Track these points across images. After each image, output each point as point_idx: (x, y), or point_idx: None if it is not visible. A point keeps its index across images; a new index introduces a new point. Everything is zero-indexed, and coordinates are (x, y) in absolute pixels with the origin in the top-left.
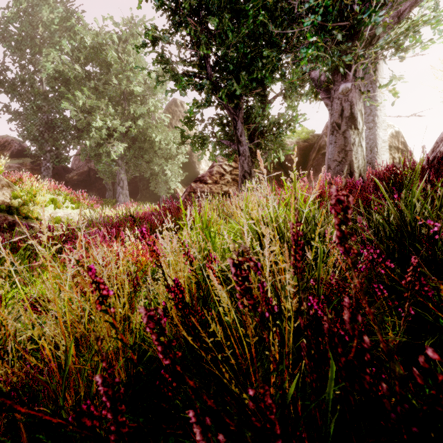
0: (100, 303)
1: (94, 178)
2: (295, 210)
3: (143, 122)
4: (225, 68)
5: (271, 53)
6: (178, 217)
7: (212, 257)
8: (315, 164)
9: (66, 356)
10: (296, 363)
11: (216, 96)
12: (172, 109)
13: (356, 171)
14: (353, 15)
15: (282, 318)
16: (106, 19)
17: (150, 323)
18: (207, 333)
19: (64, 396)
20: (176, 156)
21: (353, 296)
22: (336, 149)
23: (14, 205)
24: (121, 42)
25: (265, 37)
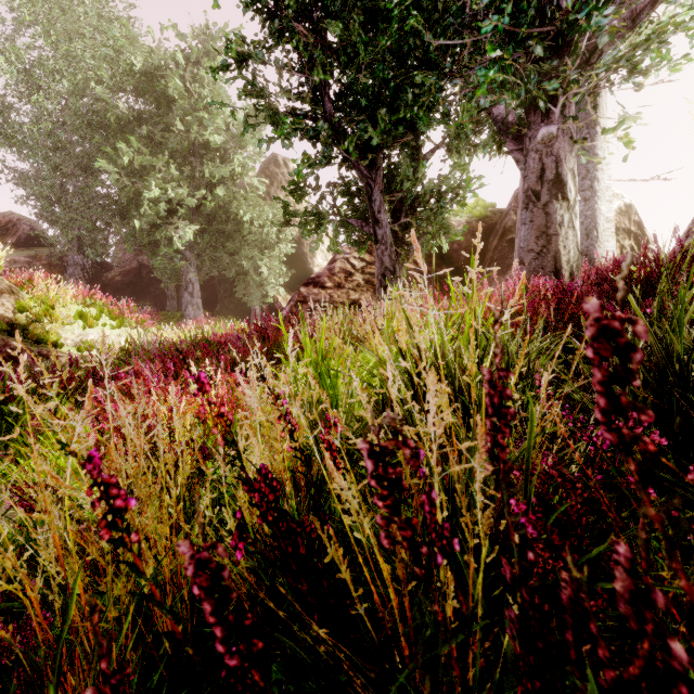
0: (109, 526)
1: (148, 279)
2: (496, 344)
3: (225, 190)
4: (353, 103)
5: (428, 79)
6: (278, 341)
7: (330, 420)
8: (498, 257)
9: (66, 603)
10: (487, 625)
11: (339, 148)
12: (271, 171)
13: (564, 268)
14: (561, 16)
15: (456, 532)
16: (166, 29)
17: (201, 577)
18: (320, 565)
19: (57, 680)
20: (277, 244)
21: (641, 546)
22: (533, 233)
23: (19, 323)
24: (190, 65)
25: (418, 53)
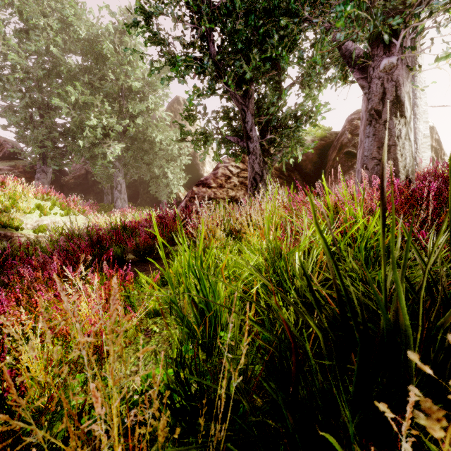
0: None
1: (92, 181)
2: None
3: (143, 120)
4: (231, 51)
5: (290, 23)
6: (173, 229)
7: None
8: (337, 165)
9: None
10: None
11: (221, 81)
12: (174, 108)
13: (401, 171)
14: None
15: None
16: (101, 8)
17: None
18: None
19: None
20: (179, 157)
21: None
22: (375, 144)
23: None
24: (117, 33)
25: (282, 5)
